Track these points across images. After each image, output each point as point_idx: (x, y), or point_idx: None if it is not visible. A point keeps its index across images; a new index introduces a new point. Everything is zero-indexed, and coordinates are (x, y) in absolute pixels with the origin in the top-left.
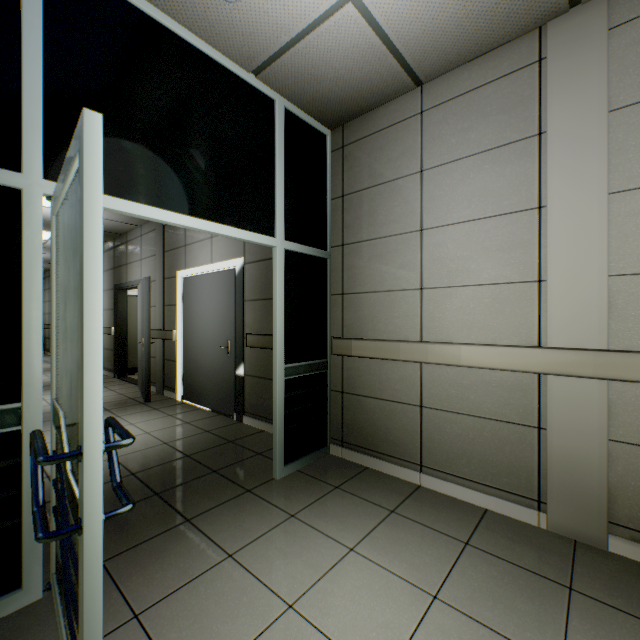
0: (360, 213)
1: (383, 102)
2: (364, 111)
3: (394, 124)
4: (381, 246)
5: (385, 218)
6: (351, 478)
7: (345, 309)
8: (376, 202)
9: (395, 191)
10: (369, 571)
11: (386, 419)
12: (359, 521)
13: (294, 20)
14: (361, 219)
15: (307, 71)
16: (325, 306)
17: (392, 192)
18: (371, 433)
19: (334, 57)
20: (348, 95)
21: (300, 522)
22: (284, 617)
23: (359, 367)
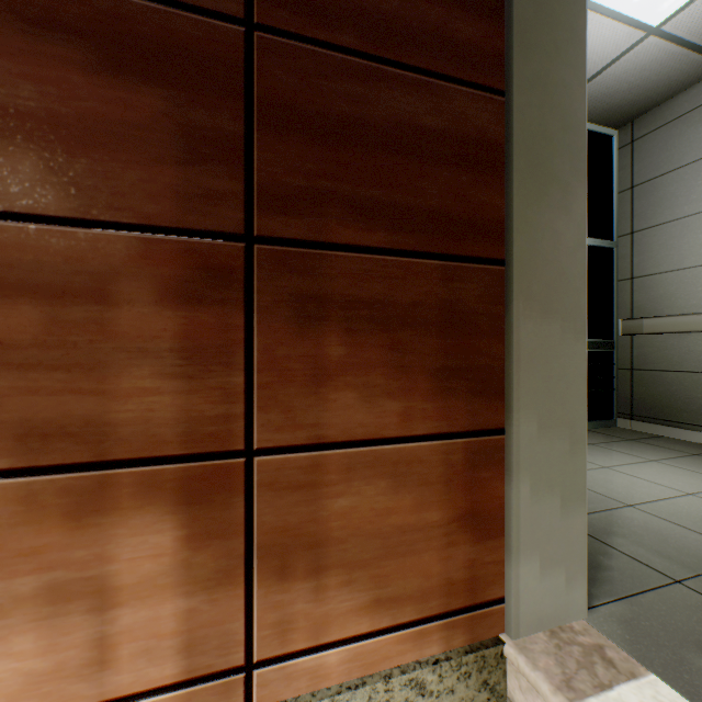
0: (653, 200)
1: (682, 90)
2: (658, 104)
3: (696, 107)
4: (680, 226)
5: (685, 199)
6: (644, 438)
7: (634, 292)
8: (673, 186)
9: (698, 171)
10: (672, 468)
11: (686, 390)
12: (658, 453)
13: (595, 65)
14: (654, 205)
15: (600, 93)
16: (610, 292)
17: (694, 173)
18: (667, 405)
19: (629, 75)
20: (641, 97)
21: (598, 447)
22: (601, 469)
23: (652, 344)
